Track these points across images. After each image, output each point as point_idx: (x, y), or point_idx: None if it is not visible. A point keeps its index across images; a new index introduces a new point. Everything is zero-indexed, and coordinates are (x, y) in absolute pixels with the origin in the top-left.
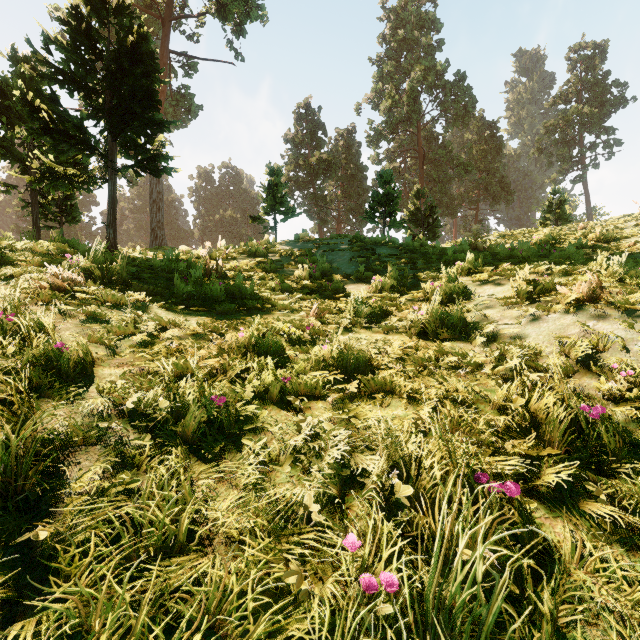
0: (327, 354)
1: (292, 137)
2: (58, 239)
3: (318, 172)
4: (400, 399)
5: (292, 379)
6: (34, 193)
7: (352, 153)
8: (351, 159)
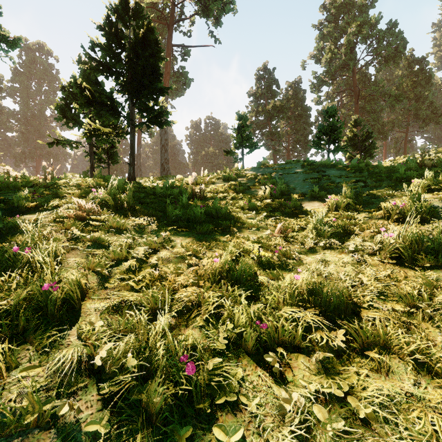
0: (300, 286)
1: (254, 92)
2: (98, 176)
3: (273, 115)
4: (403, 363)
5: (268, 324)
6: (91, 146)
7: (298, 98)
8: (298, 103)
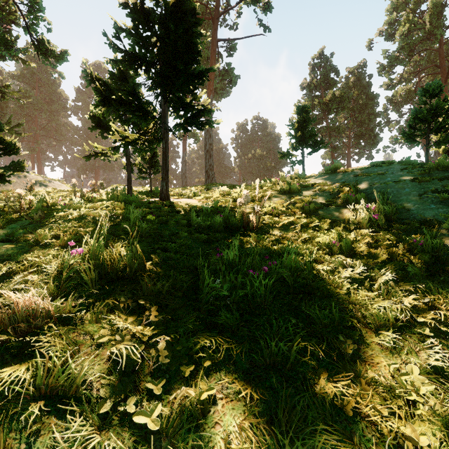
0: None
1: (307, 84)
2: (120, 197)
3: (331, 108)
4: None
5: None
6: (127, 157)
7: (362, 85)
8: (362, 91)
